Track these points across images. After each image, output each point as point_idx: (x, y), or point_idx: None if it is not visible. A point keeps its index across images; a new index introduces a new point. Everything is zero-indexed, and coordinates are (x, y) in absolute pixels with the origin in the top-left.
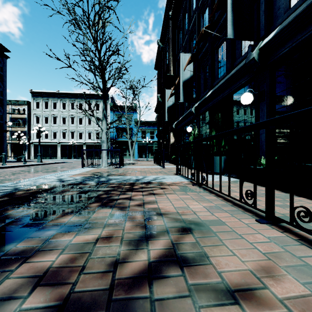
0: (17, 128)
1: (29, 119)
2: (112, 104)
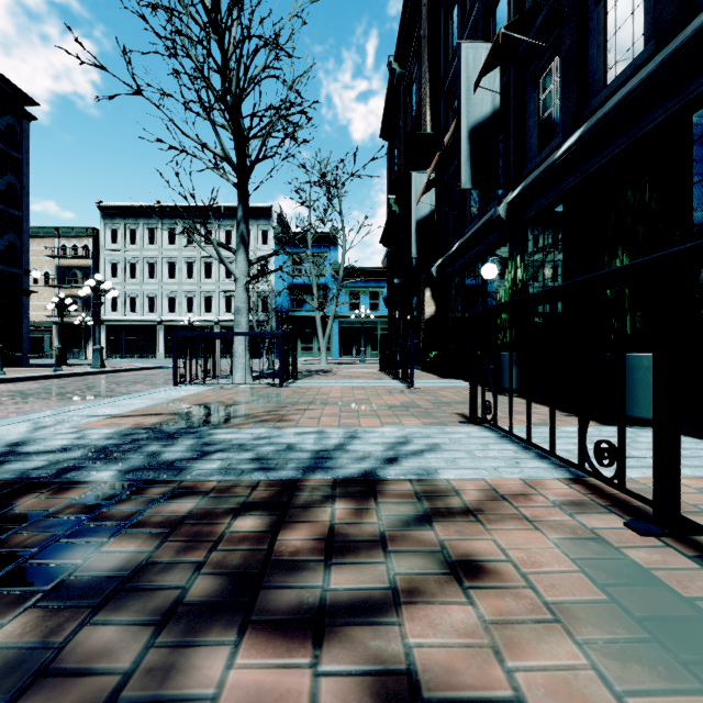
0: (72, 289)
1: (96, 269)
2: (279, 229)
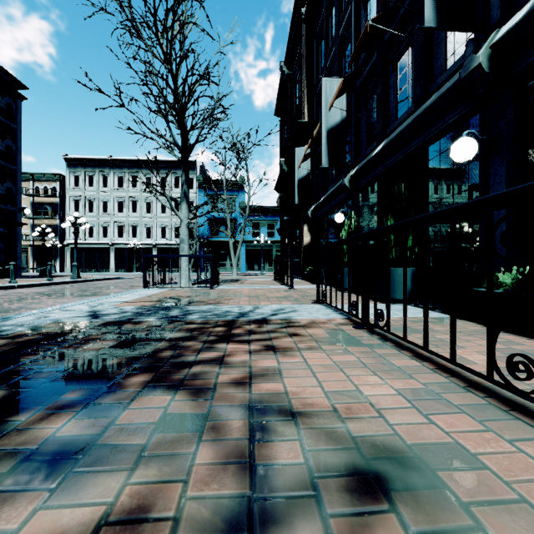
0: (44, 220)
1: (62, 205)
2: (201, 178)
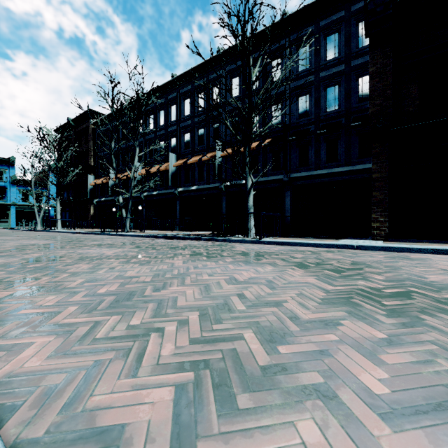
0: None
1: None
2: None
